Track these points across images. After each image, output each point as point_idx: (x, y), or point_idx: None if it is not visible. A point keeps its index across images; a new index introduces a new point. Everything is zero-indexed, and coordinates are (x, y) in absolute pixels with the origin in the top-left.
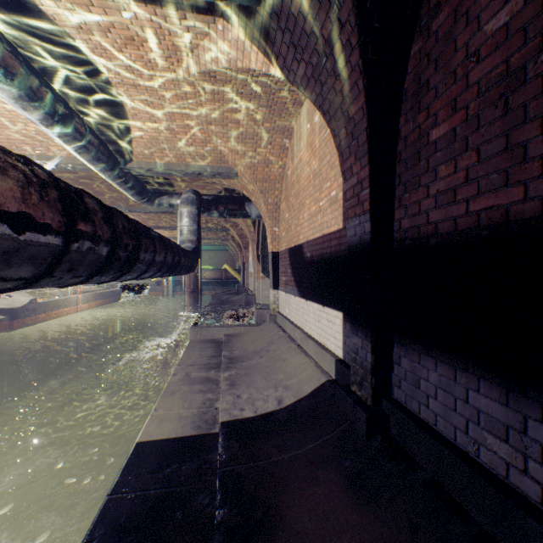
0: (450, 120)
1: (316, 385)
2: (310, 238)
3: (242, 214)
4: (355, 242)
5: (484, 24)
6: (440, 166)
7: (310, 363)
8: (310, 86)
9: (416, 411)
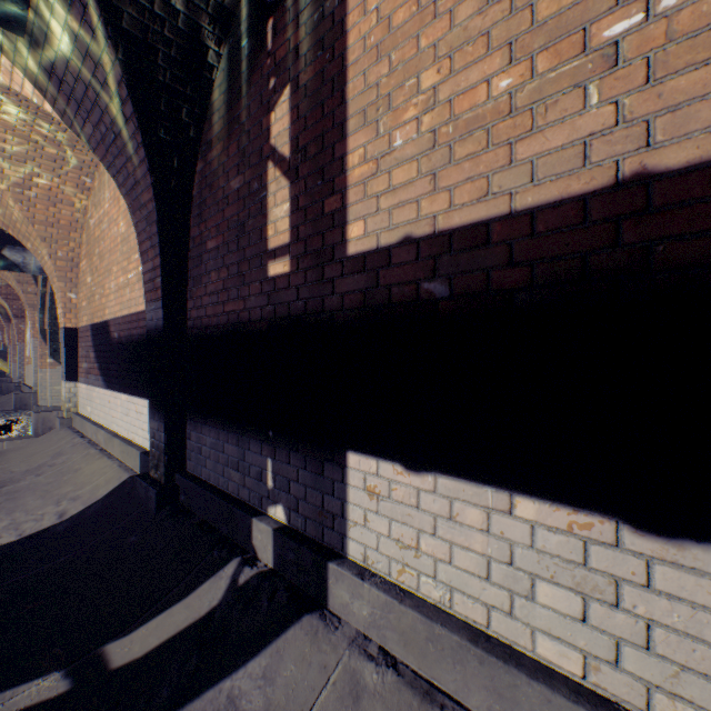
0: (217, 239)
1: (116, 485)
2: (119, 315)
3: (8, 263)
4: (153, 326)
5: (231, 180)
6: (213, 272)
7: (113, 465)
8: (102, 151)
9: (201, 474)
